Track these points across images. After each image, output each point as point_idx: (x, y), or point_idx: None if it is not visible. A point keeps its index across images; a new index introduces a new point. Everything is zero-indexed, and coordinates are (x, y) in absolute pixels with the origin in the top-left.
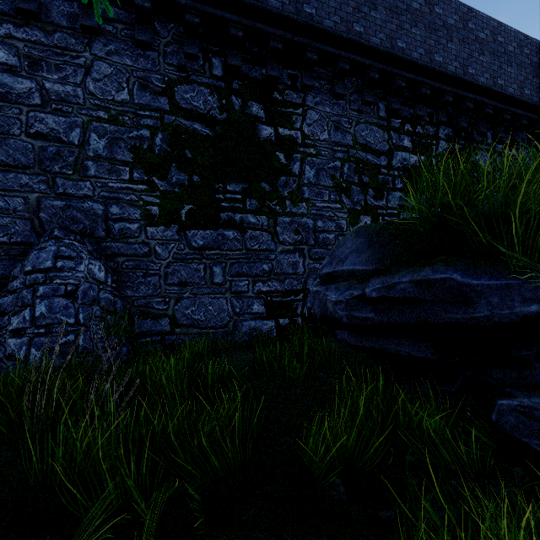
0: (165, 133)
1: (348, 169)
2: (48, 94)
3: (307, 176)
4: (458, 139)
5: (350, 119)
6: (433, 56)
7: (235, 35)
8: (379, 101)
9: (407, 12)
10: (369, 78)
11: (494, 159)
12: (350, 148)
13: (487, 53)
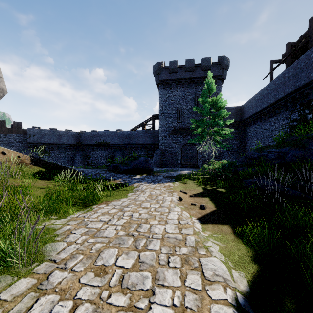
0: (289, 127)
1: None
2: (276, 127)
3: None
4: None
5: None
6: None
7: (296, 97)
8: None
9: None
10: None
11: None
12: None
13: None
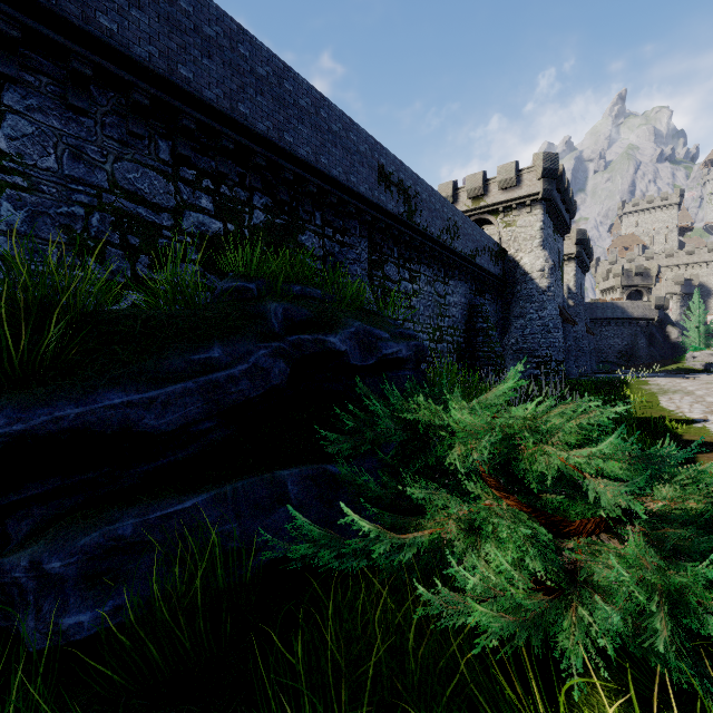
0: None
1: (99, 221)
2: None
3: (7, 220)
4: (280, 213)
5: (104, 149)
6: (236, 104)
7: None
8: (159, 138)
9: (195, 34)
10: (134, 100)
11: (324, 242)
12: (104, 192)
13: (308, 124)
